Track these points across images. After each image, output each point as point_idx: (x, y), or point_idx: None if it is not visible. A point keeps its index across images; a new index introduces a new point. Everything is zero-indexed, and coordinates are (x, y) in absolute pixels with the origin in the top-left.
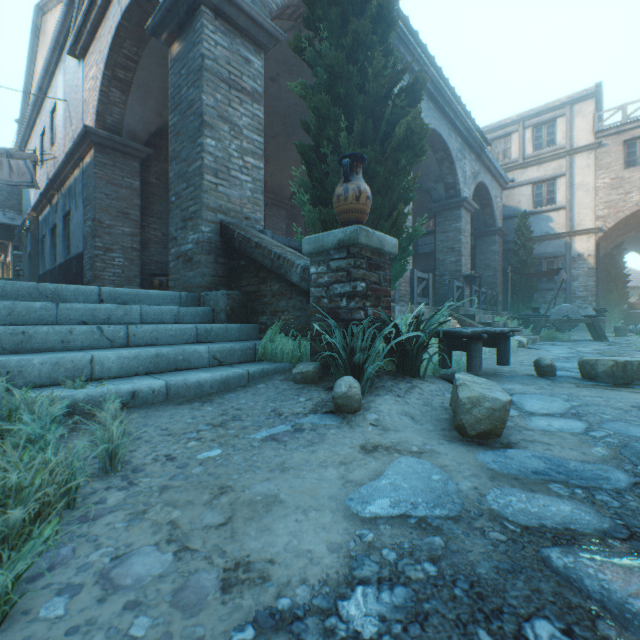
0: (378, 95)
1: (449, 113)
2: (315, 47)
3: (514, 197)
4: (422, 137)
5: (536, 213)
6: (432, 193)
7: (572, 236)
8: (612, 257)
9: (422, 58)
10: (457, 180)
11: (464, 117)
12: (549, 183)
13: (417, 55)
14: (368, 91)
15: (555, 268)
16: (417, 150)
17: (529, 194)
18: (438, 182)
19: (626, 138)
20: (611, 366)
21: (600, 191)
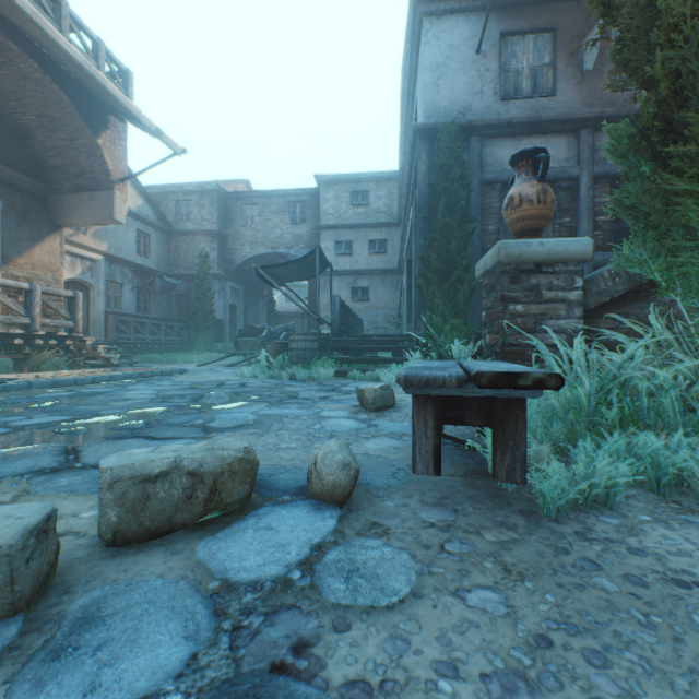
0: None
1: None
2: None
3: None
4: None
5: None
6: None
7: None
8: None
9: None
10: None
11: None
12: None
13: None
14: None
15: None
16: None
17: None
18: None
19: None
20: None
21: None
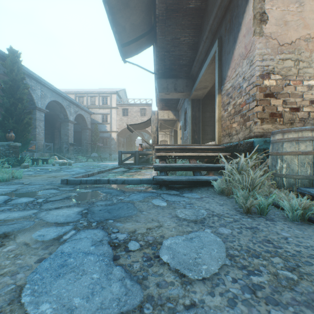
0: (21, 111)
1: (62, 95)
2: (3, 97)
3: (97, 117)
4: (31, 123)
5: (103, 124)
6: (60, 116)
7: (112, 132)
8: (129, 138)
9: (48, 83)
10: (67, 114)
11: (68, 96)
12: (106, 115)
13: (46, 82)
14: (18, 111)
15: (108, 141)
16: (30, 124)
17: (101, 117)
18: (61, 113)
19: (123, 108)
20: (62, 163)
21: (118, 121)
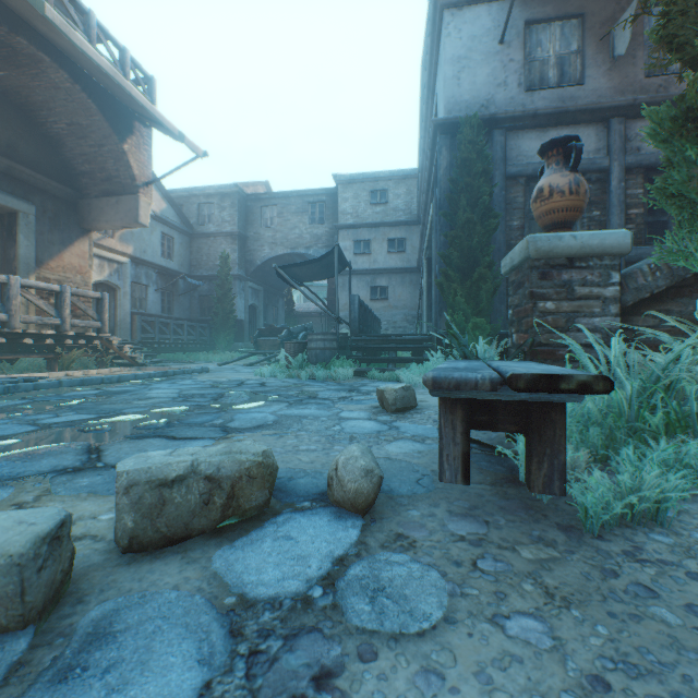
0: None
1: None
2: None
3: None
4: None
5: None
6: None
7: None
8: None
9: None
10: None
11: None
12: None
13: None
14: None
15: None
16: None
17: None
18: None
19: None
20: None
21: None
